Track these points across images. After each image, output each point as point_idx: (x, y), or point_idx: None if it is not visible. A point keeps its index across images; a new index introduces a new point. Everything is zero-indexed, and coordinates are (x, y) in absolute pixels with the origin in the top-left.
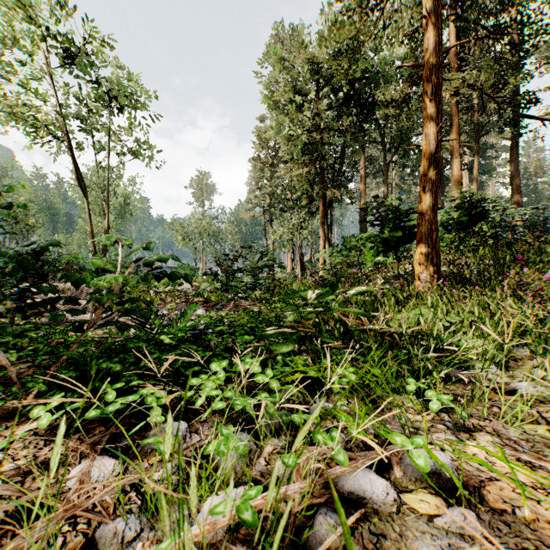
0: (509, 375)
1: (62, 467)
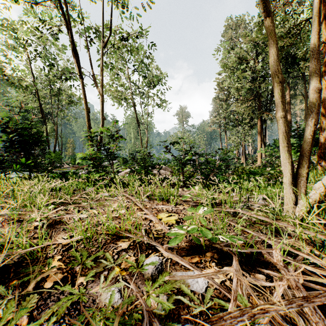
0: None
1: (226, 194)
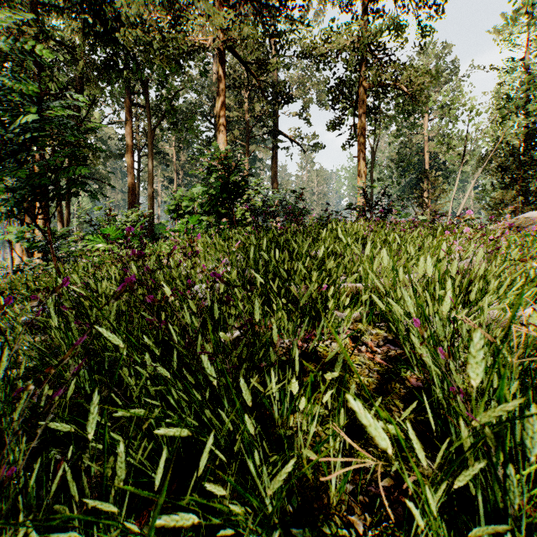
0: None
1: None
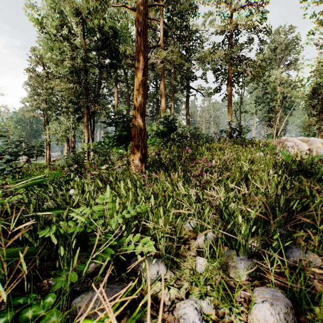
0: (177, 278)
1: None
